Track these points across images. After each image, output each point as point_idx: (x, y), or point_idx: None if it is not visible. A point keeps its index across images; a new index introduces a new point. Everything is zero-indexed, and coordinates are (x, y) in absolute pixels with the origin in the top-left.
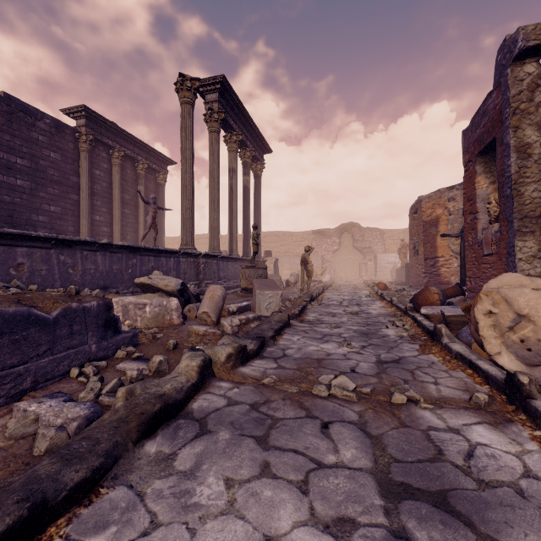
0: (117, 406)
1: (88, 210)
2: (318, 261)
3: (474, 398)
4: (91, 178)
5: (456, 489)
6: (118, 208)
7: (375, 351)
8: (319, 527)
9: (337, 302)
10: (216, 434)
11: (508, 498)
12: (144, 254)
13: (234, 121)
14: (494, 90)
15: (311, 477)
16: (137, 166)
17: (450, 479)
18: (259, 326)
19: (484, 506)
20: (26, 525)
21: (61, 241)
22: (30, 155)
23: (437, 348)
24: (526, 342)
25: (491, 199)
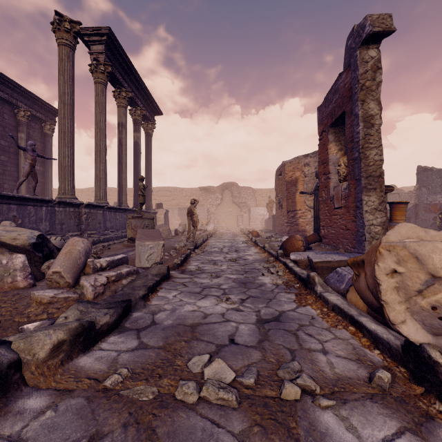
0: None
1: None
2: (204, 213)
3: (377, 379)
4: None
5: None
6: None
7: (255, 305)
8: None
9: (219, 249)
10: None
11: None
12: (1, 201)
13: (123, 77)
14: (344, 72)
15: None
16: (17, 113)
17: None
18: (131, 283)
19: None
20: None
21: None
22: None
23: (312, 298)
24: (439, 310)
25: (341, 162)
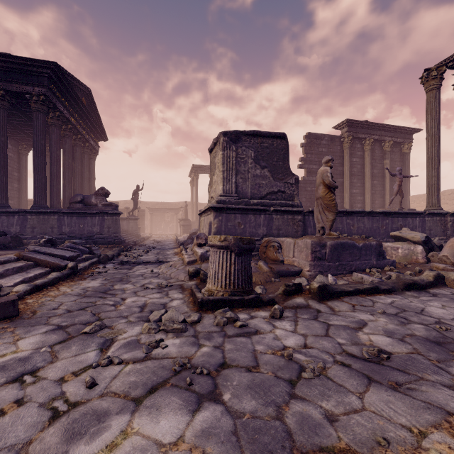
0: (392, 279)
1: (348, 187)
2: None
3: None
4: (350, 165)
5: None
6: (369, 181)
7: None
8: None
9: None
10: (441, 298)
11: None
12: (394, 216)
13: None
14: None
15: None
16: (383, 145)
17: None
18: None
19: None
20: (375, 289)
21: (347, 212)
22: (318, 161)
23: None
24: None
25: None
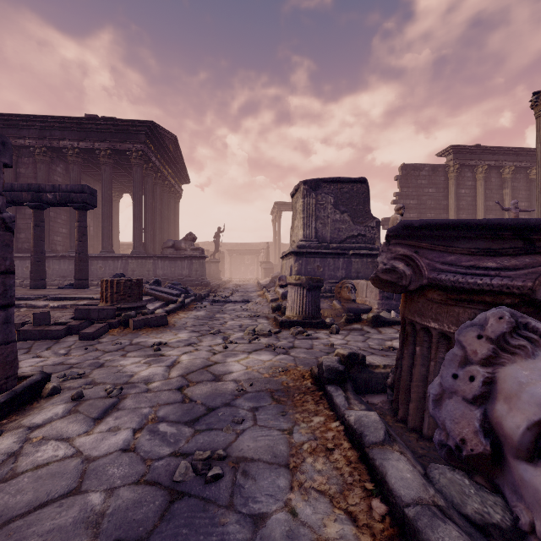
0: None
1: None
2: None
3: None
4: (457, 198)
5: None
6: (482, 216)
7: None
8: None
9: None
10: None
11: None
12: None
13: None
14: None
15: None
16: (502, 172)
17: None
18: None
19: None
20: None
21: None
22: (417, 195)
23: None
24: None
25: None
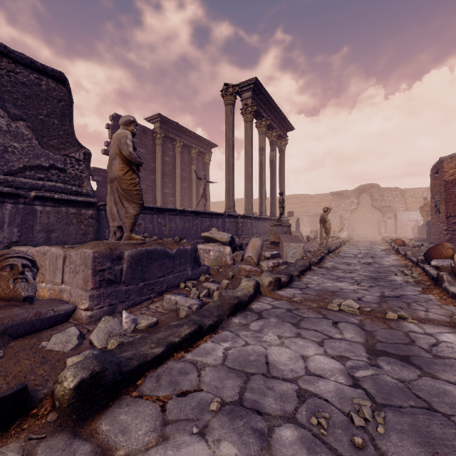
0: (214, 299)
1: (161, 186)
2: (336, 220)
3: (453, 319)
4: (163, 163)
5: (416, 356)
6: (179, 183)
7: (381, 289)
8: (329, 357)
9: (353, 254)
10: (269, 319)
11: (451, 363)
12: (203, 216)
13: (263, 110)
14: None
15: (325, 341)
16: (191, 152)
17: (414, 352)
18: (287, 268)
19: (433, 364)
20: (198, 332)
21: (159, 209)
22: None
23: (437, 291)
24: None
25: None
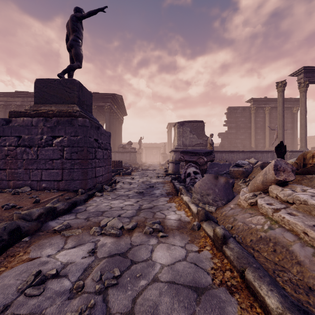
0: None
1: (254, 135)
2: None
3: None
4: (256, 122)
5: None
6: (267, 131)
7: None
8: None
9: None
10: None
11: None
12: (256, 152)
13: None
14: None
15: None
16: None
17: None
18: None
19: None
20: None
21: (231, 151)
22: (235, 122)
23: None
24: None
25: None
